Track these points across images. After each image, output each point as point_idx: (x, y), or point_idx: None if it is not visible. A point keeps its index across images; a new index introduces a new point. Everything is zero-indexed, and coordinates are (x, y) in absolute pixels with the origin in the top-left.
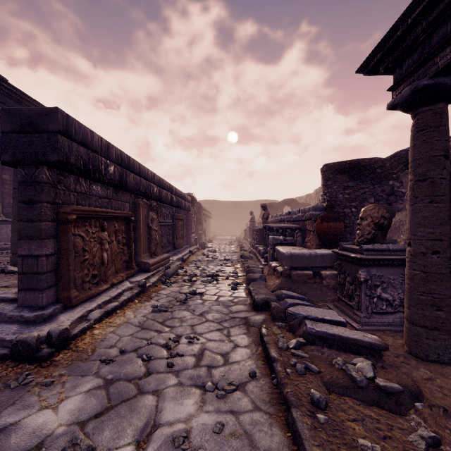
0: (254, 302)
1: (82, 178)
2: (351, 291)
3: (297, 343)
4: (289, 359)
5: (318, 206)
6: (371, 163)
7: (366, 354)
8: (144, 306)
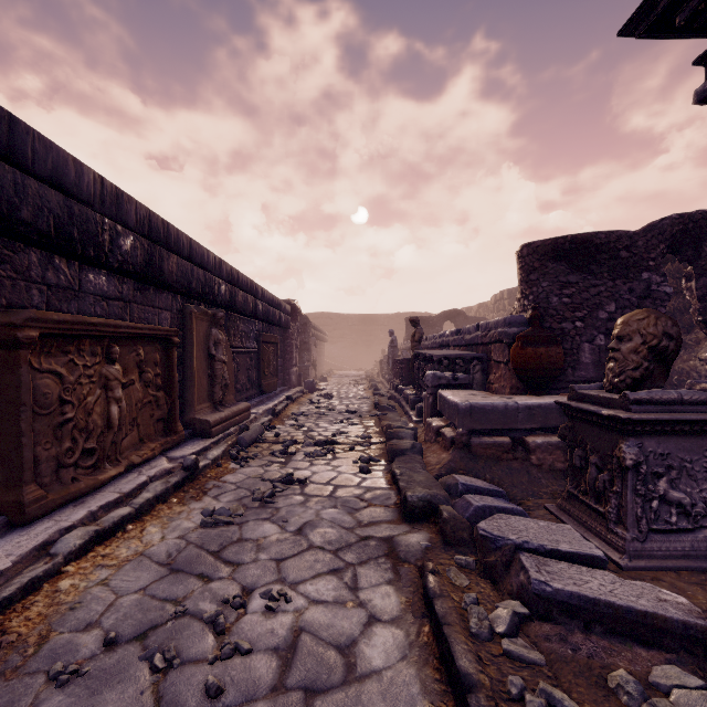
0: (404, 504)
1: (62, 257)
2: (603, 484)
3: (513, 620)
4: (501, 673)
5: (515, 318)
6: (611, 240)
7: (673, 649)
8: (188, 511)
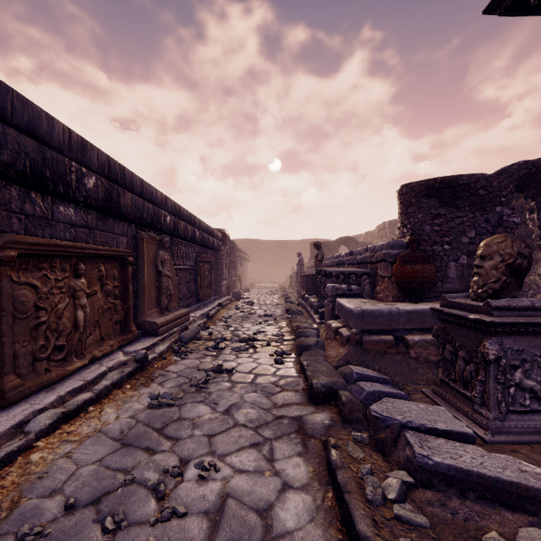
0: (311, 389)
1: (37, 193)
2: (469, 374)
3: (402, 488)
4: (394, 535)
5: (397, 243)
6: (472, 181)
7: (534, 513)
8: (138, 395)
